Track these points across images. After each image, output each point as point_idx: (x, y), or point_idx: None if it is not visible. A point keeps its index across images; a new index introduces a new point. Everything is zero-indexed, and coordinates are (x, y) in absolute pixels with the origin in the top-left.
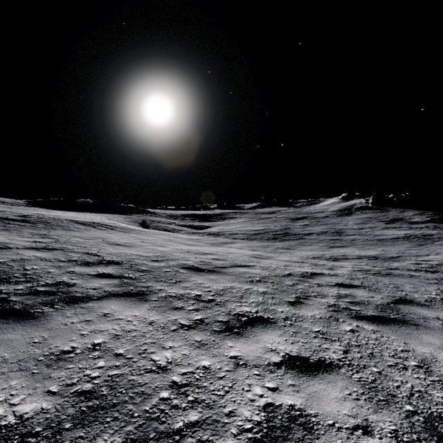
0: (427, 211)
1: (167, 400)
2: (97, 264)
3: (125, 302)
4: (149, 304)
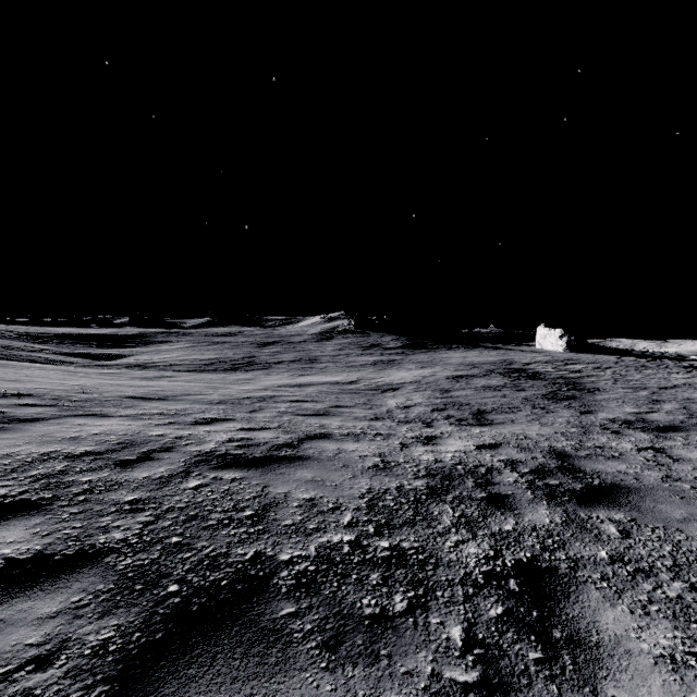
0: (402, 336)
1: (172, 440)
2: (3, 397)
3: (88, 418)
4: (115, 418)
